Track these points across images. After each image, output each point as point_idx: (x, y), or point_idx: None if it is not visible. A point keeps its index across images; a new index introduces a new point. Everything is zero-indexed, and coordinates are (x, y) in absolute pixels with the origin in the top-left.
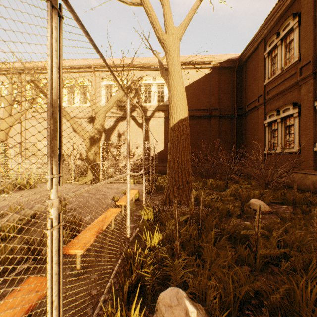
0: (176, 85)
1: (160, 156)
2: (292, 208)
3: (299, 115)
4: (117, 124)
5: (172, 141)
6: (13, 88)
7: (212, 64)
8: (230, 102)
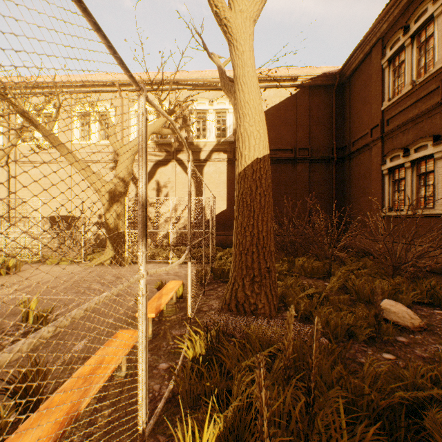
0: (248, 100)
1: (221, 219)
2: None
3: None
4: (155, 170)
5: (240, 198)
6: None
7: (300, 80)
8: (325, 138)
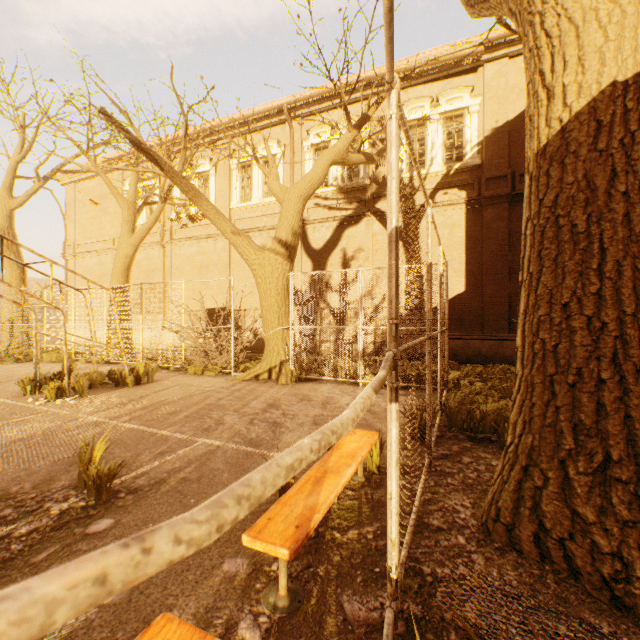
0: None
1: (453, 310)
2: None
3: None
4: (339, 234)
5: (547, 218)
6: (138, 179)
7: None
8: None
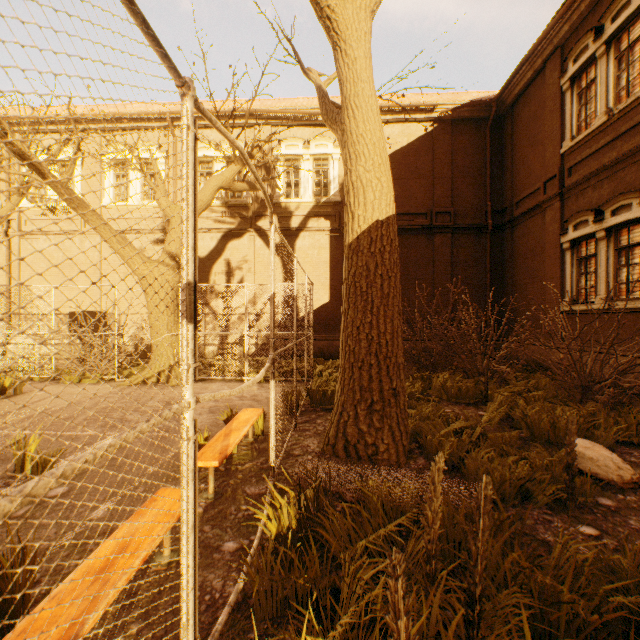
0: (363, 132)
1: (321, 317)
2: None
3: None
4: (224, 245)
5: (351, 281)
6: None
7: (437, 111)
8: (476, 196)
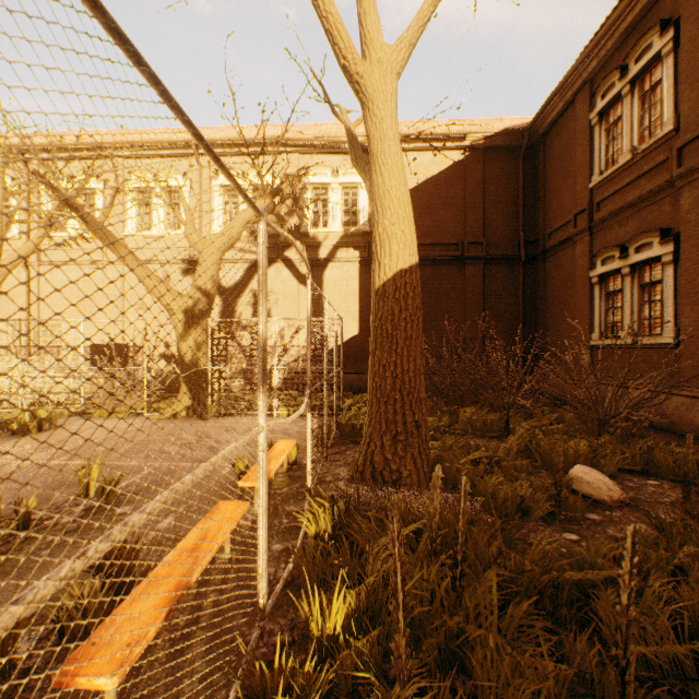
0: (389, 187)
1: (350, 349)
2: (681, 495)
3: (676, 258)
4: (250, 275)
5: (378, 324)
6: (5, 193)
7: (469, 139)
8: (508, 226)
